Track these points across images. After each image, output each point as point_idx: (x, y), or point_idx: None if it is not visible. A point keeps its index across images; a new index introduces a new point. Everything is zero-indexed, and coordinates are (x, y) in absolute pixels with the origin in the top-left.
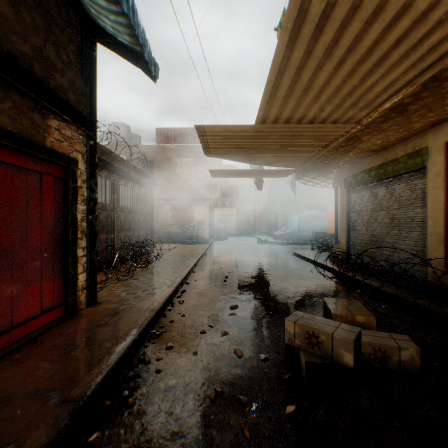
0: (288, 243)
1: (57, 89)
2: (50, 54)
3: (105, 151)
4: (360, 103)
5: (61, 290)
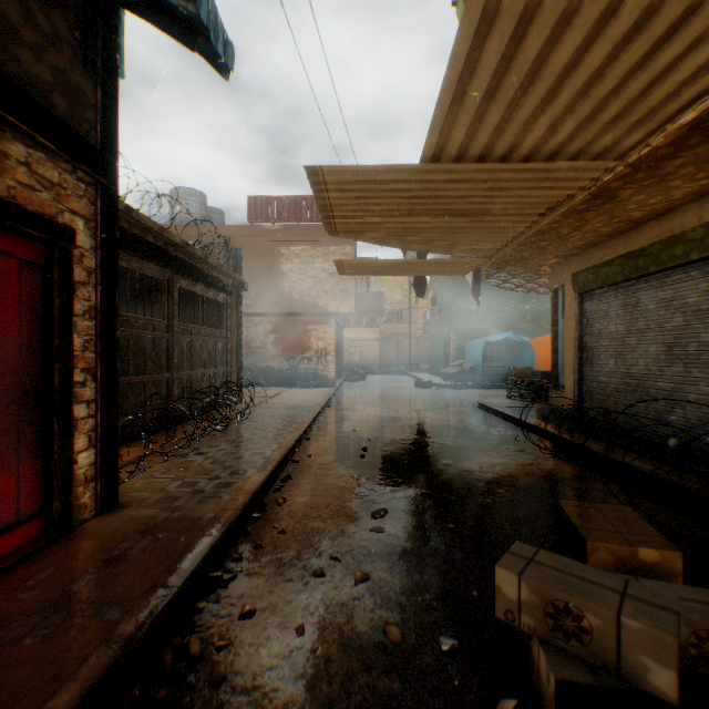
0: (467, 387)
1: (25, 83)
2: (6, 7)
3: (150, 226)
4: (634, 112)
5: (37, 486)
